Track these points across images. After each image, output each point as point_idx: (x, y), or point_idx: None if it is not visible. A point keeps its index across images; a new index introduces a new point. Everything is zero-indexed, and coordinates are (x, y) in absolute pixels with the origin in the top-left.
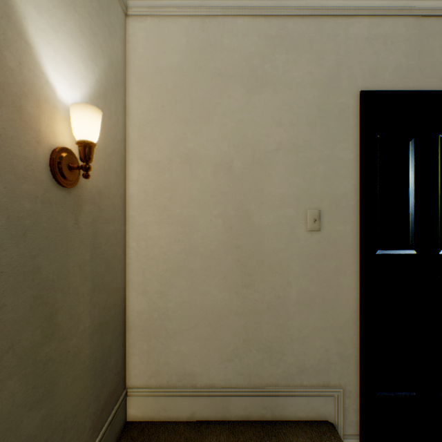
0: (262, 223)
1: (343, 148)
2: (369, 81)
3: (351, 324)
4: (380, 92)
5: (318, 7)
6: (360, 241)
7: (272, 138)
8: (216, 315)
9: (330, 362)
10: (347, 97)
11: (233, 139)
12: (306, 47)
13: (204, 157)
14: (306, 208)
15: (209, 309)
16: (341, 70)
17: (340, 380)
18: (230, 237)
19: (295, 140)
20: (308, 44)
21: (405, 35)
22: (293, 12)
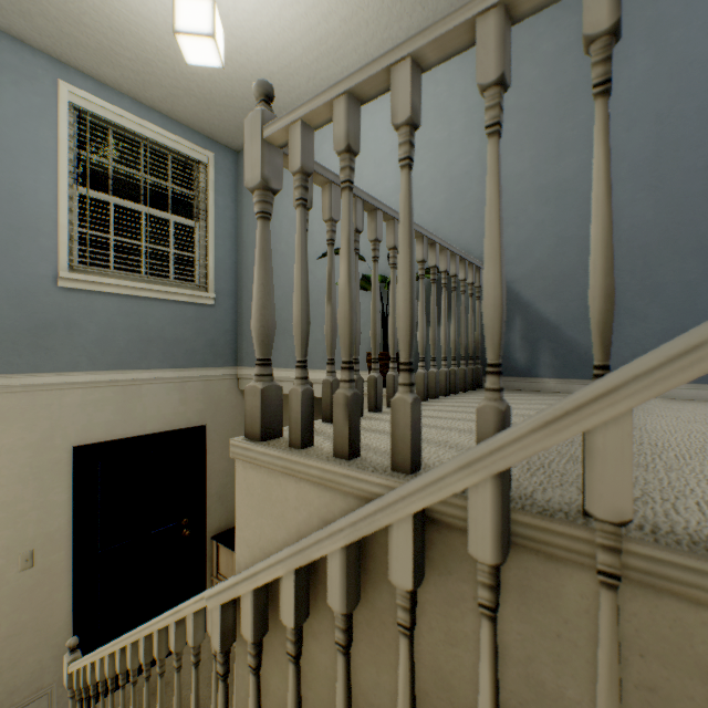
0: None
1: (59, 492)
2: (84, 436)
3: (67, 627)
4: (93, 444)
5: (32, 384)
6: (74, 560)
7: None
8: None
9: (45, 667)
10: (62, 452)
11: None
12: (20, 417)
13: None
14: (20, 552)
15: None
16: (57, 431)
17: (55, 677)
18: None
19: (6, 498)
20: (21, 414)
21: (115, 398)
22: (4, 390)
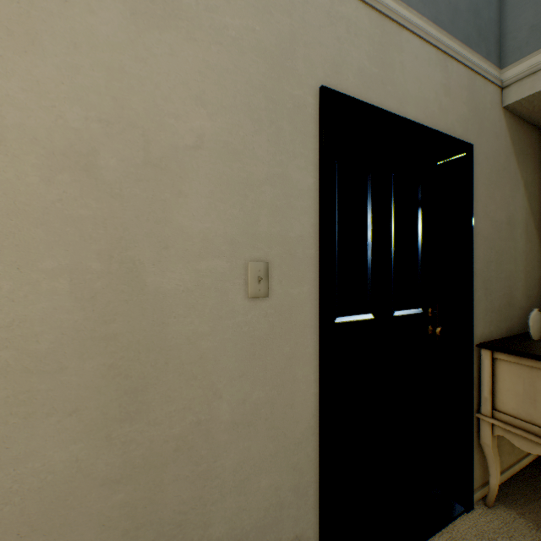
0: (167, 286)
1: (300, 167)
2: (332, 77)
3: (310, 436)
4: (345, 96)
5: None
6: (321, 309)
7: (186, 124)
8: (52, 504)
9: (282, 505)
10: (304, 90)
11: (100, 106)
12: None
13: (16, 128)
14: (247, 258)
15: (32, 494)
16: (297, 45)
17: (295, 528)
18: (91, 318)
19: (228, 137)
20: None
21: (369, 31)
22: None
